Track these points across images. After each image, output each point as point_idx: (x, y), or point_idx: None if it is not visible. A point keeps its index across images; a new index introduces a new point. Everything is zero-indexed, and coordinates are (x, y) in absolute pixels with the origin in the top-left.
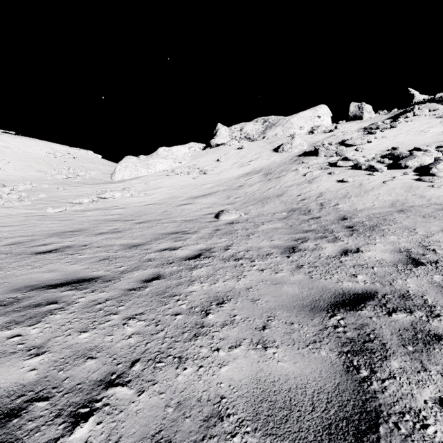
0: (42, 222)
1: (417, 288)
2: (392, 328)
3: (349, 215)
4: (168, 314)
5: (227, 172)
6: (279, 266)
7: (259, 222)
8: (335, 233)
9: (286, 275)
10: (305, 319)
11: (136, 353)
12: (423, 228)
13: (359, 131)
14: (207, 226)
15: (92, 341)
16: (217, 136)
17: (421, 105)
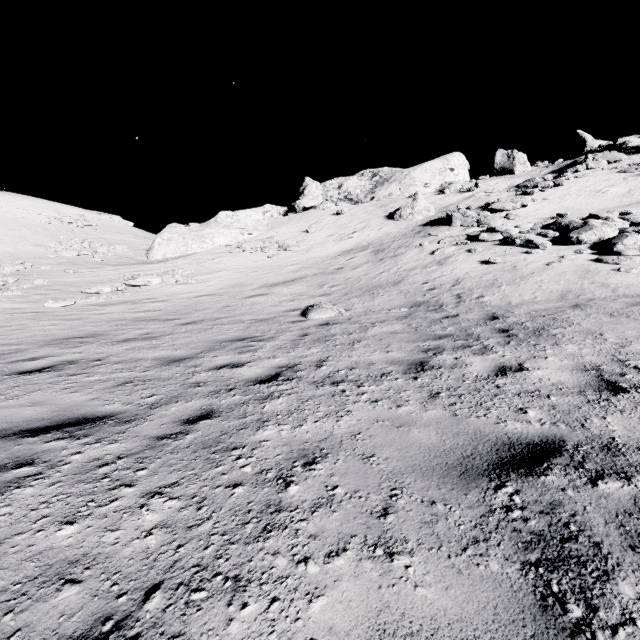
0: (36, 323)
1: (626, 434)
2: (605, 511)
3: (501, 312)
4: (221, 485)
5: (319, 249)
6: (402, 394)
7: (368, 323)
8: (483, 340)
9: (414, 409)
10: (454, 493)
11: (157, 569)
12: (613, 332)
13: (509, 191)
14: (289, 329)
15: (79, 544)
16: (304, 196)
17: (597, 154)
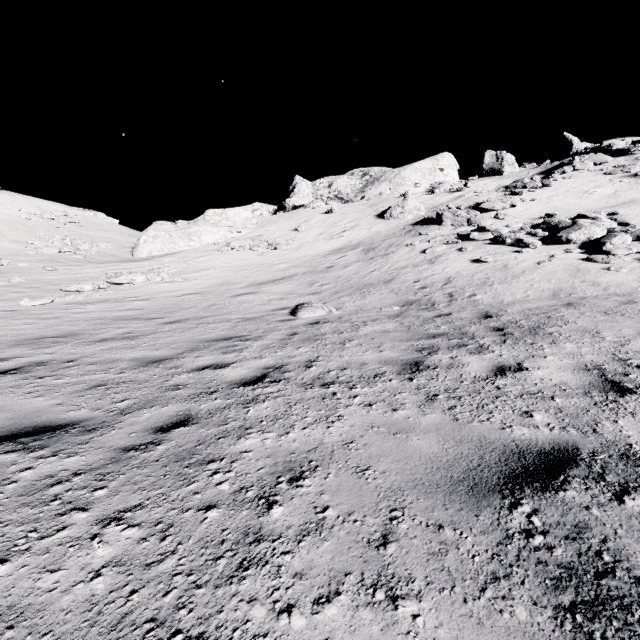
0: (8, 321)
1: None
2: (639, 535)
3: (494, 311)
4: (191, 508)
5: (309, 247)
6: (397, 396)
7: (359, 321)
8: (478, 339)
9: (411, 414)
10: (464, 515)
11: (100, 627)
12: (610, 330)
13: (499, 191)
14: (277, 328)
15: (7, 591)
16: (294, 194)
17: (584, 156)
